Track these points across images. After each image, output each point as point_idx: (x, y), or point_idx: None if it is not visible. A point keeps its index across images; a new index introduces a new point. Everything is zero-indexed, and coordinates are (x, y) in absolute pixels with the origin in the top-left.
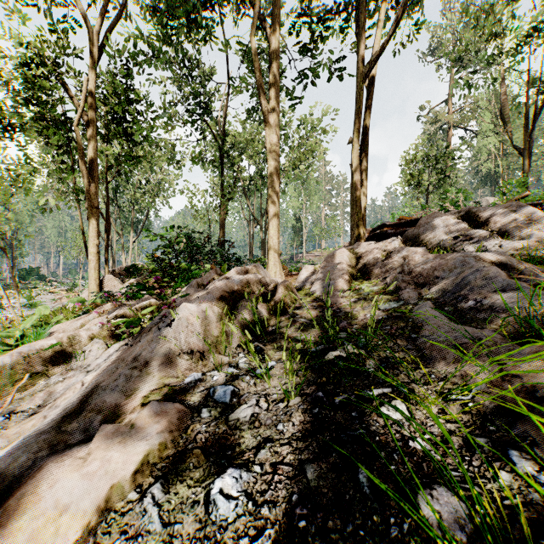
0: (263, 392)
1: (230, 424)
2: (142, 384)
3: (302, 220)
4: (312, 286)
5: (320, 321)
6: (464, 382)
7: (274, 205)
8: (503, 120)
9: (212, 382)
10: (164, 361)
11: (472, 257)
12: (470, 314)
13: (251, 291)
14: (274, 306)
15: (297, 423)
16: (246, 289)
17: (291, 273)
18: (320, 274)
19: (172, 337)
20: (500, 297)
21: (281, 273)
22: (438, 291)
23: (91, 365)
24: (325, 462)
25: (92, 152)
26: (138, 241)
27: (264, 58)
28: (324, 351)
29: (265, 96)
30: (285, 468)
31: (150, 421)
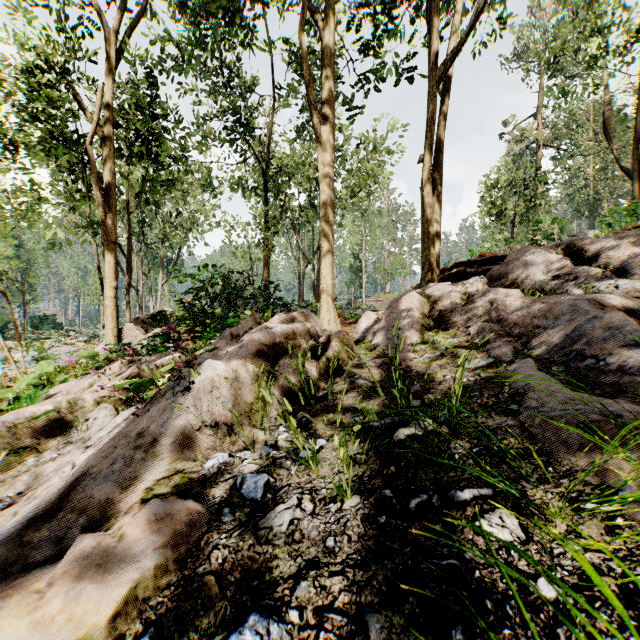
0: (307, 485)
1: (260, 535)
2: (146, 471)
3: (361, 258)
4: (374, 337)
5: (384, 383)
6: (600, 480)
7: (327, 238)
8: (606, 135)
9: (241, 466)
10: (179, 438)
11: (585, 301)
12: (590, 376)
13: (297, 343)
14: (327, 363)
15: (355, 538)
16: (291, 341)
17: (349, 321)
18: (383, 322)
19: (191, 404)
20: (632, 354)
21: (336, 321)
22: (540, 345)
23: (92, 439)
24: (397, 612)
25: (108, 176)
26: (168, 284)
27: (316, 64)
28: (391, 426)
29: (316, 105)
30: (335, 619)
31: (147, 529)
